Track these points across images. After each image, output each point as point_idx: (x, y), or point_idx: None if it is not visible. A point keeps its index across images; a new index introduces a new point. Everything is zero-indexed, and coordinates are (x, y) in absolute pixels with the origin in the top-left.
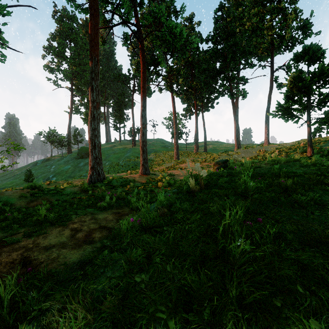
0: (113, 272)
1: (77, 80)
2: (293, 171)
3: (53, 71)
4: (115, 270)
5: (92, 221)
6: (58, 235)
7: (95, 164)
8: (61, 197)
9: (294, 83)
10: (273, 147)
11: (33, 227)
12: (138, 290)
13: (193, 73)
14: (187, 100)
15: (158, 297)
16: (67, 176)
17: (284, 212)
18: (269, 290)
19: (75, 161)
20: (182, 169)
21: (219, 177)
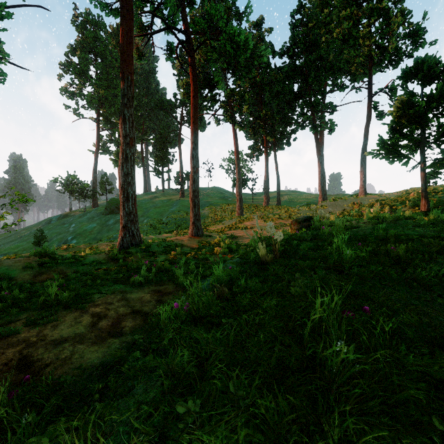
0: (146, 390)
1: (106, 108)
2: (405, 233)
3: (73, 96)
4: (149, 386)
5: (122, 303)
6: (74, 324)
7: (129, 222)
8: (81, 267)
9: (403, 110)
10: (372, 198)
11: (39, 311)
12: (182, 426)
13: (261, 98)
14: (254, 135)
15: (214, 439)
16: (91, 237)
17: (398, 294)
18: (390, 428)
19: (103, 218)
20: (248, 229)
21: (301, 241)
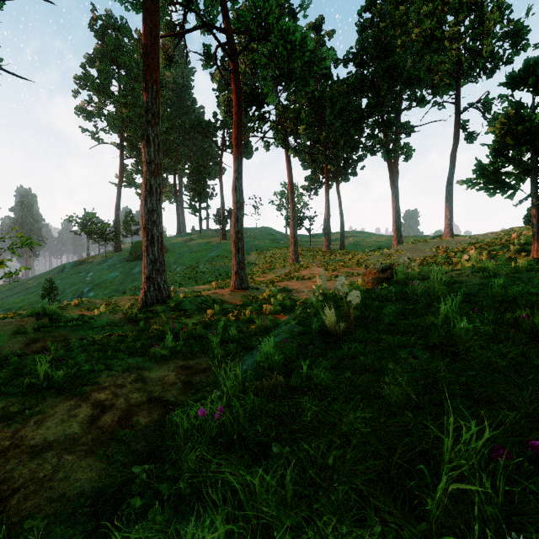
0: None
1: (131, 131)
2: (531, 291)
3: (91, 116)
4: None
5: (137, 385)
6: (66, 418)
7: (154, 272)
8: (89, 332)
9: (509, 126)
10: (461, 241)
11: (22, 398)
12: None
13: (321, 117)
14: (311, 163)
15: None
16: (112, 289)
17: None
18: None
19: (127, 265)
20: (305, 279)
21: (382, 301)
